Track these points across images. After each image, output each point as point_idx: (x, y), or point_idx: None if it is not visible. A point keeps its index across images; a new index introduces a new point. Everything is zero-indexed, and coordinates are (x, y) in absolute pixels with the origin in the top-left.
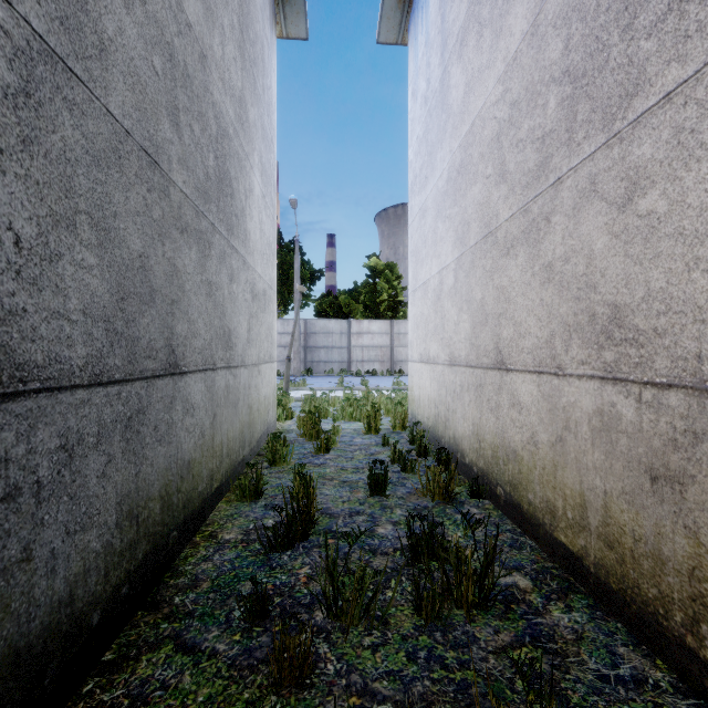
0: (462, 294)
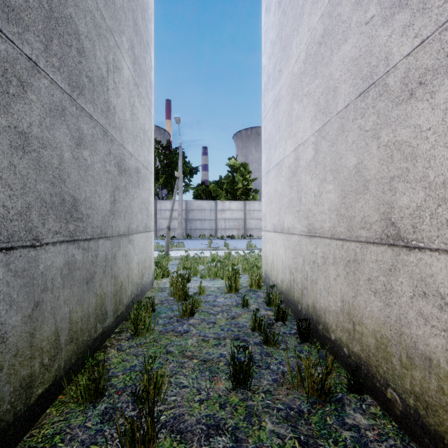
0: (326, 164)
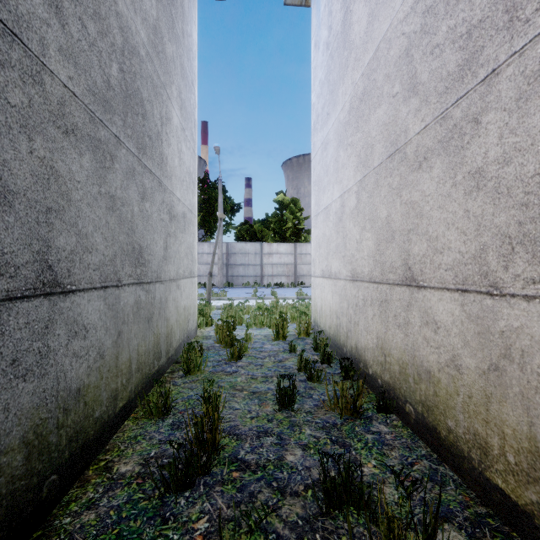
0: (365, 214)
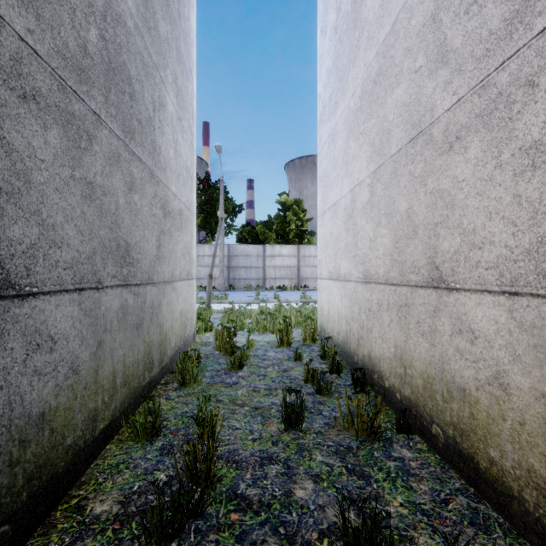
0: (381, 208)
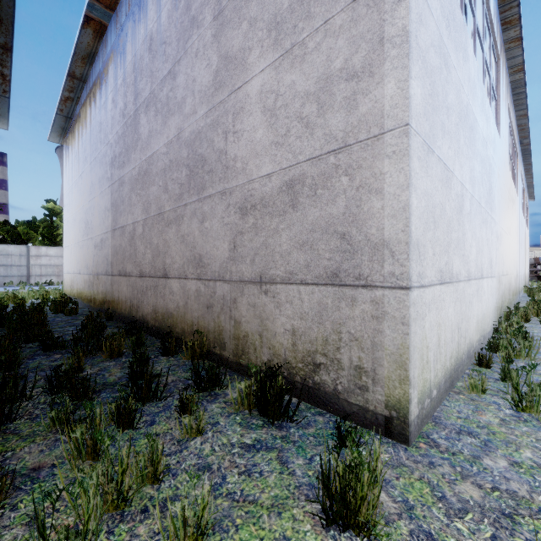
0: (75, 254)
